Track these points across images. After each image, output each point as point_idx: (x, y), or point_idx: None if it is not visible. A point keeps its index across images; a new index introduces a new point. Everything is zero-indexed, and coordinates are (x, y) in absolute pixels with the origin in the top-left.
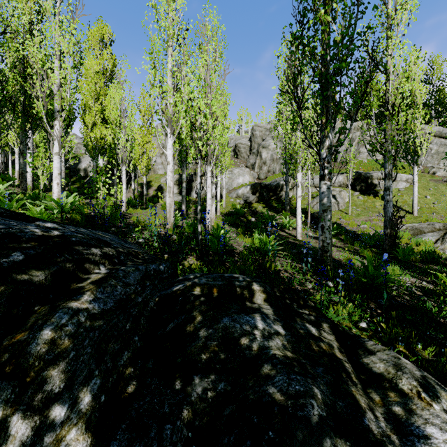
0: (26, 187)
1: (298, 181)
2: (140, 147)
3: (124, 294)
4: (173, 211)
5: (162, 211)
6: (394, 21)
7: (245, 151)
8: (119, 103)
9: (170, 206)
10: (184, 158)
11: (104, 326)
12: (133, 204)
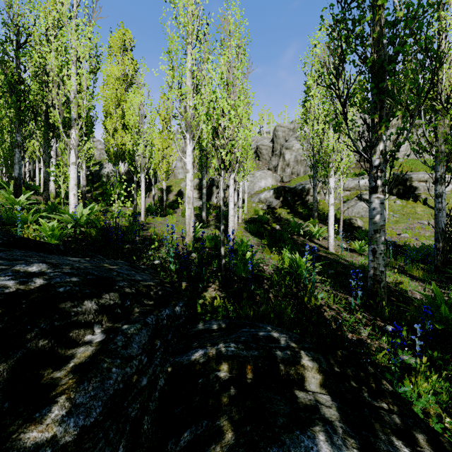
0: (48, 196)
1: (331, 188)
2: (160, 152)
3: (121, 380)
4: (193, 223)
5: (182, 218)
6: None
7: (267, 152)
8: (137, 108)
9: (190, 218)
10: (205, 163)
11: None
12: (153, 211)
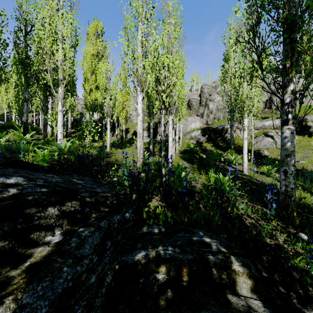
0: (46, 135)
1: (245, 126)
2: (121, 104)
3: (71, 278)
4: (142, 152)
5: (136, 149)
6: None
7: (196, 104)
8: (104, 73)
9: (140, 148)
10: (151, 111)
11: None
12: (116, 145)
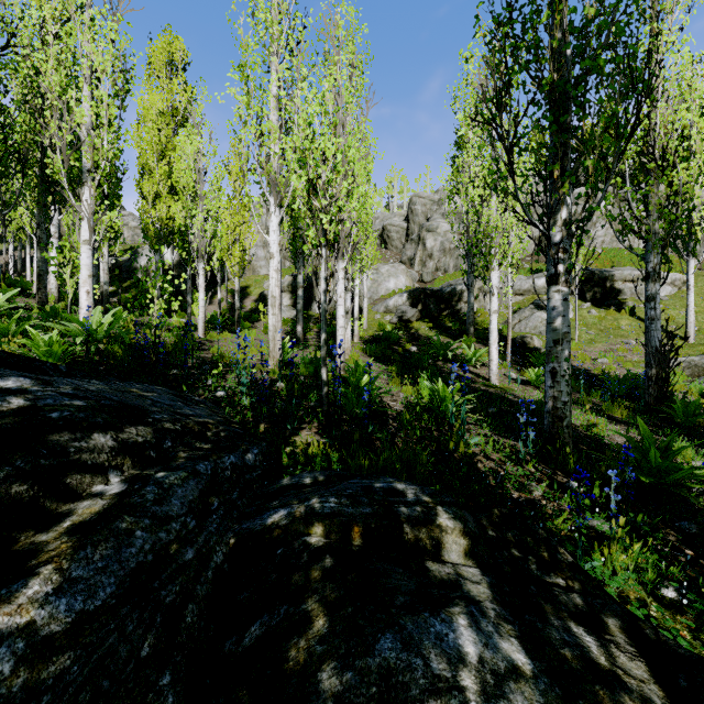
0: (46, 298)
1: (493, 286)
2: (230, 231)
3: (150, 549)
4: (280, 338)
5: (264, 335)
6: (665, 4)
7: (399, 237)
8: (192, 159)
9: (275, 330)
10: (300, 249)
11: (73, 671)
12: (219, 325)
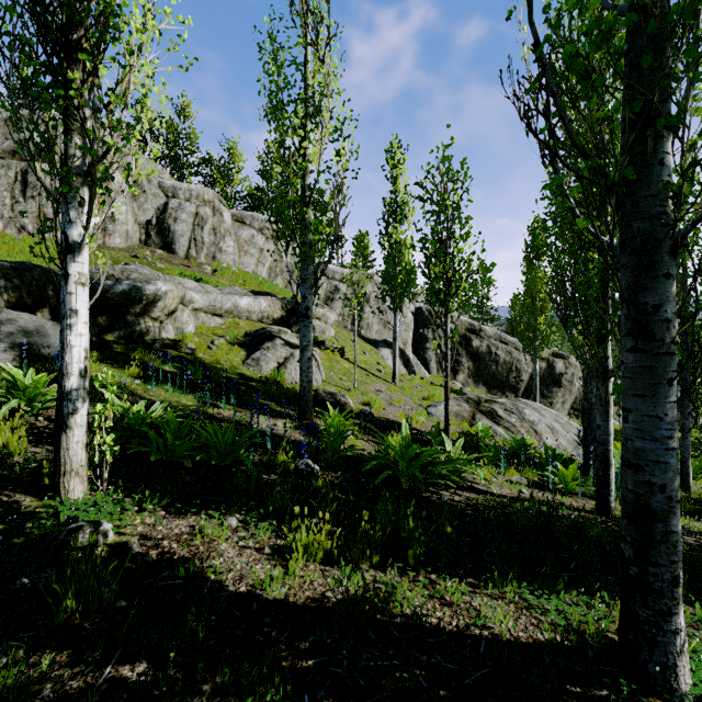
0: None
1: None
2: None
3: None
4: None
5: None
6: None
7: None
8: None
9: None
10: None
11: None
12: None
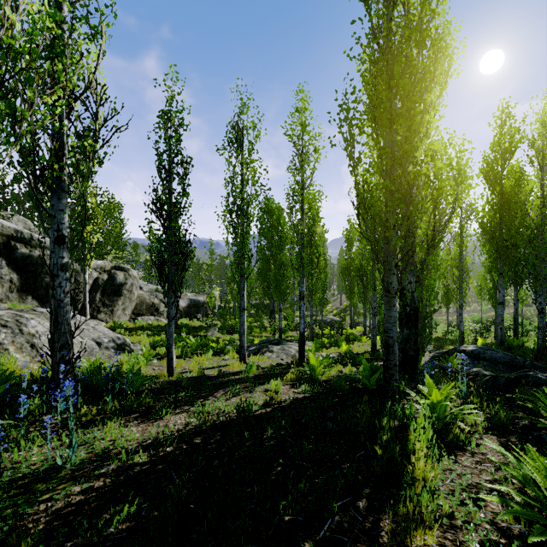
0: None
1: None
2: None
3: None
4: None
5: None
6: None
7: None
8: None
9: None
10: None
11: None
12: None
